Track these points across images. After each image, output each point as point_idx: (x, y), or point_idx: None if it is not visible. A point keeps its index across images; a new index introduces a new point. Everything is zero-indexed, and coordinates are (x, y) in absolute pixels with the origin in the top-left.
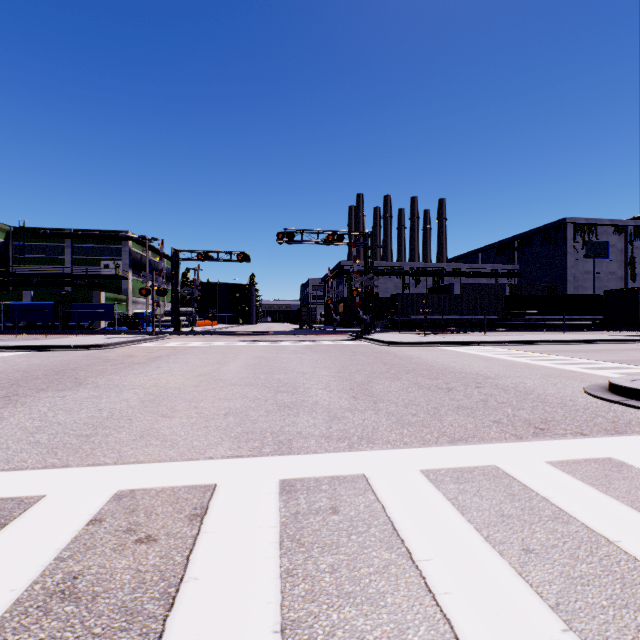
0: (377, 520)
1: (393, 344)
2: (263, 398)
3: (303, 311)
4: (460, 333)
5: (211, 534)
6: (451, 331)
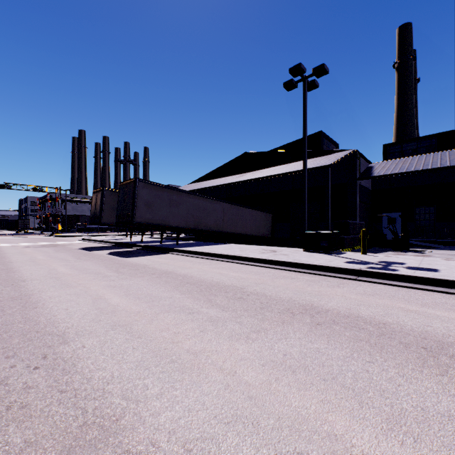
0: (20, 244)
1: (61, 236)
2: (3, 243)
3: (20, 222)
4: (107, 233)
5: (2, 245)
6: (104, 232)
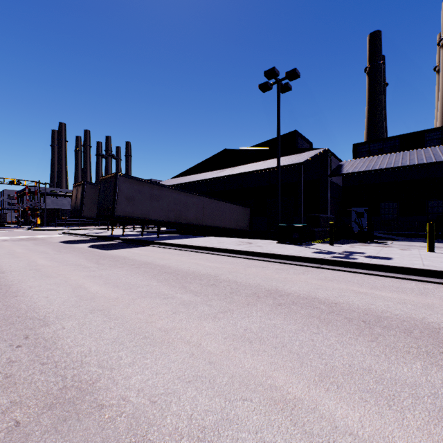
0: None
1: (40, 230)
2: None
3: None
4: (88, 227)
5: None
6: (85, 226)
